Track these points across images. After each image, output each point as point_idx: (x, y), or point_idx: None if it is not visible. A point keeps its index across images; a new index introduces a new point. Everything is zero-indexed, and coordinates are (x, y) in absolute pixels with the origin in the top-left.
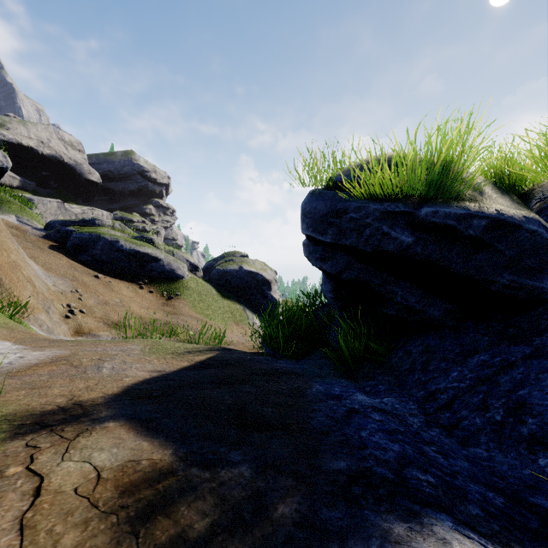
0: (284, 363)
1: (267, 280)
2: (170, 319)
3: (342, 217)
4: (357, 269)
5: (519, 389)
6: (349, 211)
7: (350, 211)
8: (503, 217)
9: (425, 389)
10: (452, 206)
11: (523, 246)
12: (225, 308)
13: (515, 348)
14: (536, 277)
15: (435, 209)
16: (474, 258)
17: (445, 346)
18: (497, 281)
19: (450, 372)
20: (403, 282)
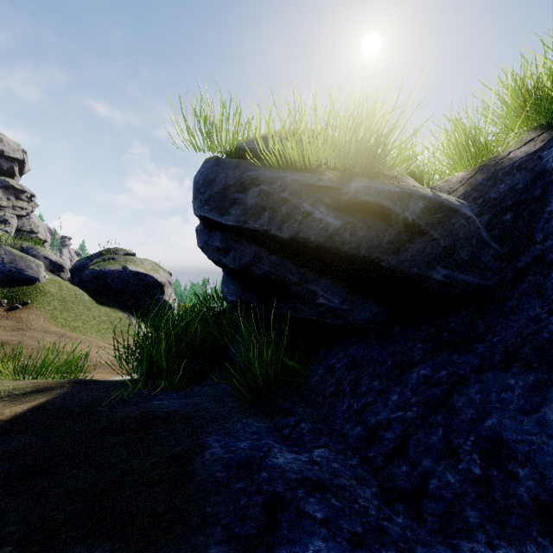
0: (167, 398)
1: (159, 282)
2: (9, 338)
3: (248, 192)
4: (268, 262)
5: (484, 416)
6: (259, 182)
7: (260, 183)
8: (440, 198)
9: (361, 422)
10: (384, 183)
11: (457, 234)
12: (102, 317)
13: (458, 358)
14: (469, 271)
15: (367, 184)
16: (408, 248)
17: (374, 357)
18: (431, 276)
19: (388, 393)
20: (324, 280)
